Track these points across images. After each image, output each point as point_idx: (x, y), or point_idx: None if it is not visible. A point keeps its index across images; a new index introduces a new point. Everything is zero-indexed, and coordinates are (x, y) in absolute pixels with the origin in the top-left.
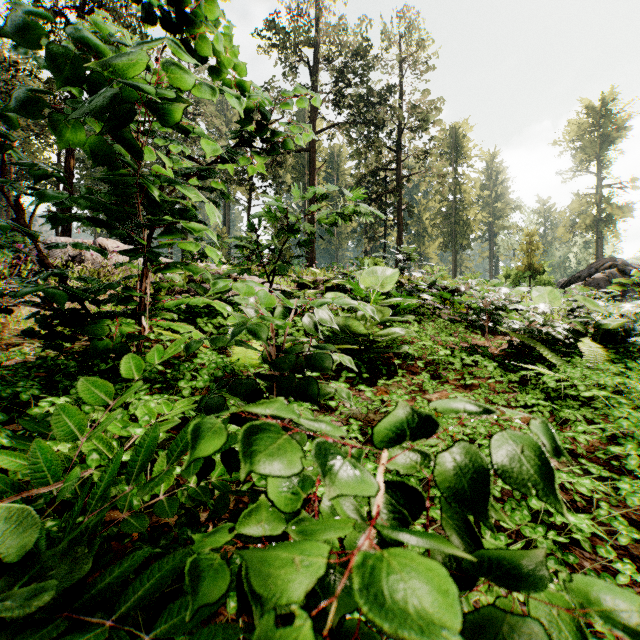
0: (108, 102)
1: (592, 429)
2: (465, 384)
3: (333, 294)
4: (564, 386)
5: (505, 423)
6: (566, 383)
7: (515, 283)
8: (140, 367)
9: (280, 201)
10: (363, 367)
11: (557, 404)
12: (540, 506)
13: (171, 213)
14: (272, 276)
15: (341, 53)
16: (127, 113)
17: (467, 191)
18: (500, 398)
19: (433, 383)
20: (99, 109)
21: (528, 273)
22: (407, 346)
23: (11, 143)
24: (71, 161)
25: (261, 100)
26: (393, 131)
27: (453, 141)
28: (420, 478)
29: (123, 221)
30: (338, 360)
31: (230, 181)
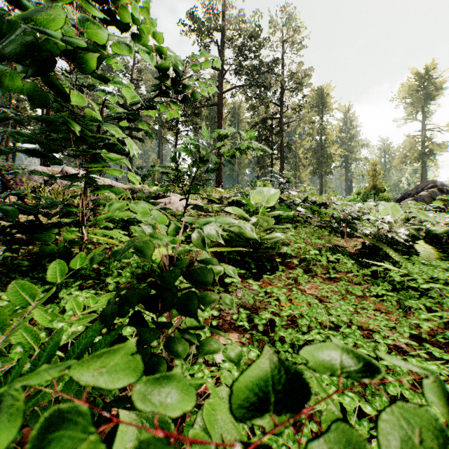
0: (28, 49)
1: (432, 317)
2: (330, 277)
3: (230, 208)
4: (406, 279)
5: (362, 311)
6: (408, 277)
7: (364, 198)
8: (63, 272)
9: (194, 140)
10: (252, 263)
11: (401, 294)
12: (397, 392)
13: (106, 147)
14: (188, 194)
15: (240, 36)
16: (49, 61)
17: (330, 133)
18: (357, 290)
19: (305, 276)
20: (21, 55)
21: (373, 191)
22: (286, 247)
23: (9, 101)
24: (50, 113)
25: (175, 61)
26: (277, 91)
27: (320, 98)
28: (295, 362)
29: (57, 152)
30: (222, 271)
31: (162, 127)
